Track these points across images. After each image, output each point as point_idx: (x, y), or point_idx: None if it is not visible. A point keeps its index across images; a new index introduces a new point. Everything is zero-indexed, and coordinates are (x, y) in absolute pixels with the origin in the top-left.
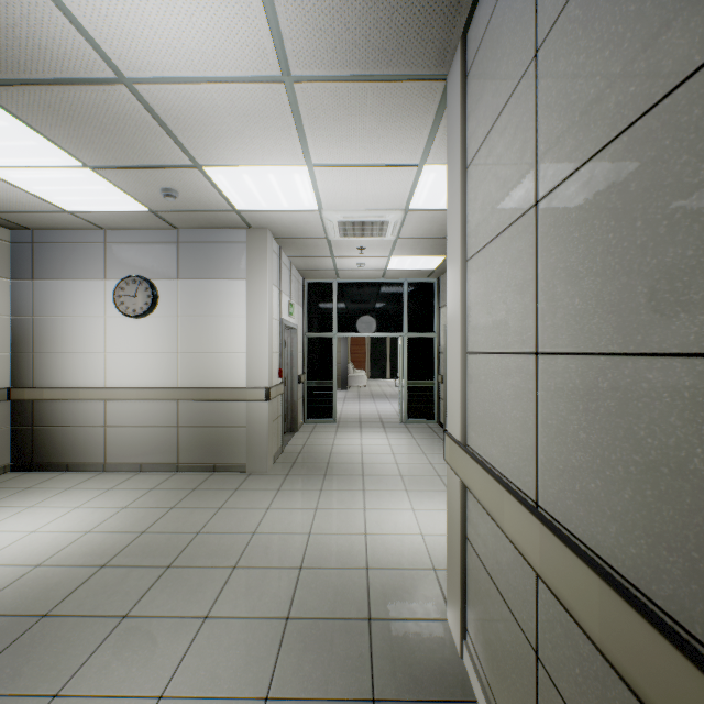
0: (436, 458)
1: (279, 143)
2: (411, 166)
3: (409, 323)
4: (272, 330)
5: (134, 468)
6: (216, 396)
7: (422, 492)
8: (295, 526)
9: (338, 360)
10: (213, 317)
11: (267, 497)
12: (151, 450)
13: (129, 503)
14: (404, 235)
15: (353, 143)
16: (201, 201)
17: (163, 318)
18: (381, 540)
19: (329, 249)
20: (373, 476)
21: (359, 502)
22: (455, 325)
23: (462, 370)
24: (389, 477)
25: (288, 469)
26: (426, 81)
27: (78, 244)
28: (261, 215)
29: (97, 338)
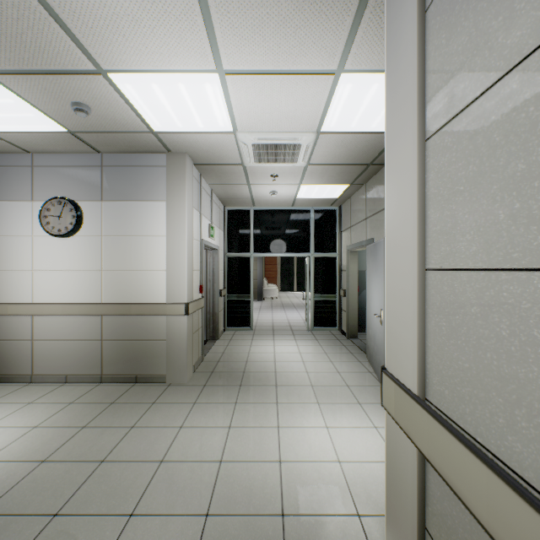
0: (342, 366)
1: (185, 37)
2: (328, 74)
3: (315, 245)
4: (191, 249)
5: (60, 379)
6: (137, 311)
7: (334, 405)
8: (206, 450)
9: (254, 276)
10: (135, 236)
11: (182, 413)
12: (76, 362)
13: (41, 421)
14: (314, 162)
15: (267, 38)
16: (116, 120)
17: (87, 237)
18: (296, 470)
19: (245, 176)
20: (286, 387)
21: (272, 418)
22: (406, 231)
23: (420, 293)
24: (301, 388)
25: (206, 378)
26: None
27: (6, 167)
28: (178, 137)
29: (24, 256)
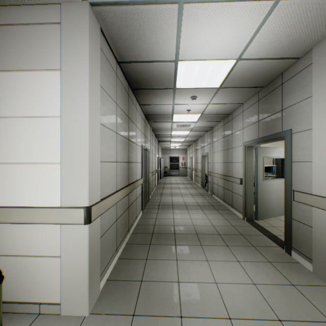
0: None
1: None
2: None
3: None
4: None
5: None
6: None
7: None
8: None
9: None
10: None
11: None
12: None
13: None
14: None
15: None
16: None
17: None
18: None
19: None
20: None
21: None
22: (98, 148)
23: (100, 169)
24: None
25: None
26: (100, 1)
27: None
28: None
29: None
